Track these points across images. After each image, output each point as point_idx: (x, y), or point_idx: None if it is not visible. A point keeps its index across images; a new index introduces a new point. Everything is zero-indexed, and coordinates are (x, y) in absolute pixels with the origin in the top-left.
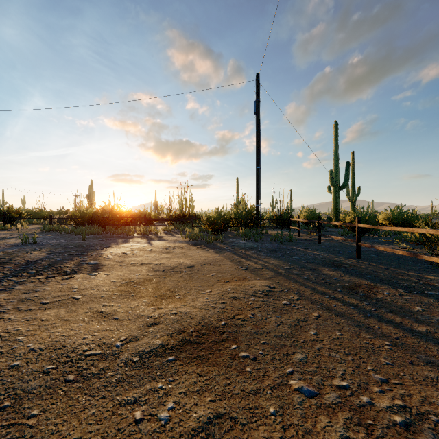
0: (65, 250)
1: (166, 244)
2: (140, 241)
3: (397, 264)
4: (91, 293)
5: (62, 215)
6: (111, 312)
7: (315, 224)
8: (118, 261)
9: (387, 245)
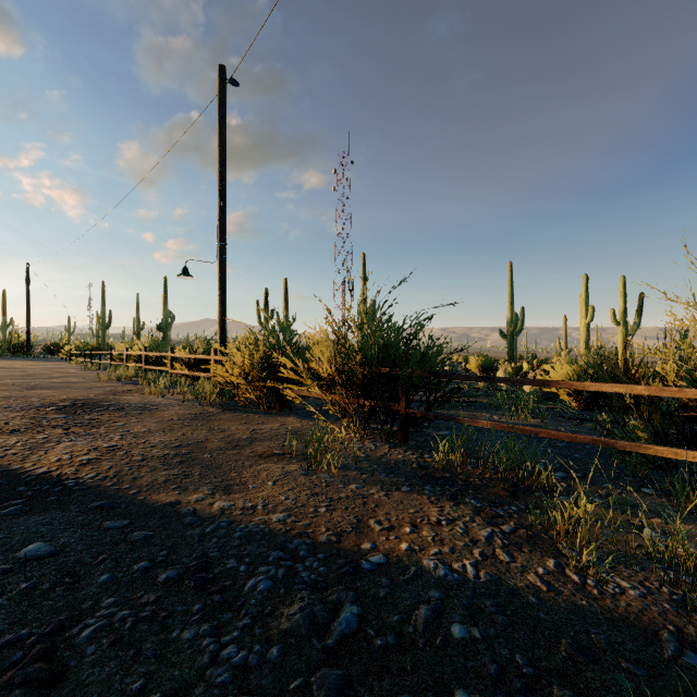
0: None
1: None
2: None
3: None
4: None
5: None
6: None
7: None
8: None
9: None
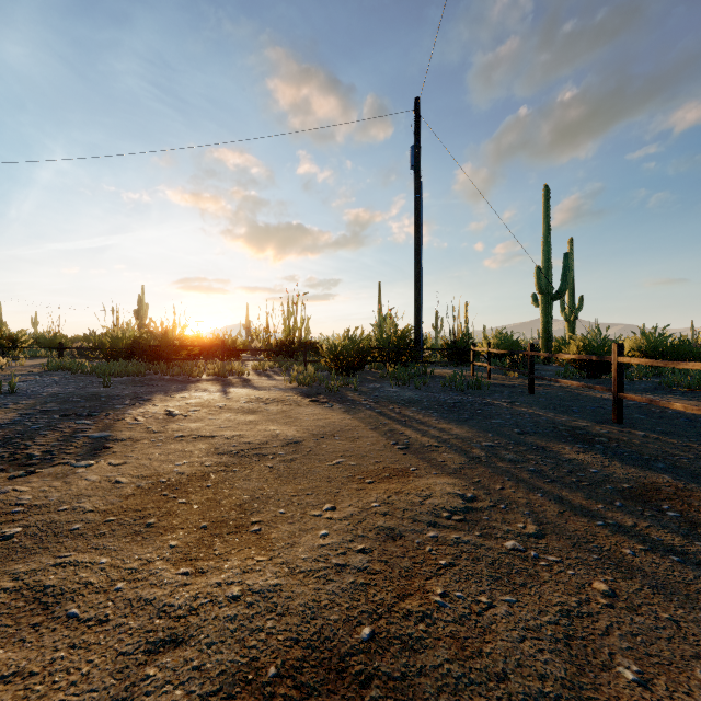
0: (60, 407)
1: (254, 394)
2: (210, 387)
3: (698, 435)
4: (51, 521)
5: (86, 342)
6: (69, 588)
7: (515, 358)
8: (151, 431)
9: (652, 395)
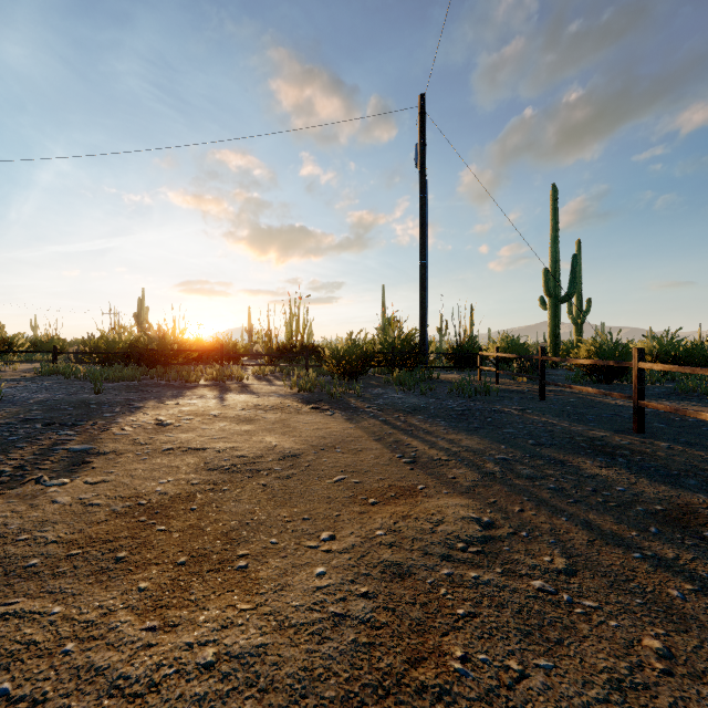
0: (45, 415)
1: (252, 401)
2: (206, 394)
3: None
4: (4, 555)
5: (83, 346)
6: (6, 650)
7: (522, 362)
8: (138, 443)
9: (668, 401)
